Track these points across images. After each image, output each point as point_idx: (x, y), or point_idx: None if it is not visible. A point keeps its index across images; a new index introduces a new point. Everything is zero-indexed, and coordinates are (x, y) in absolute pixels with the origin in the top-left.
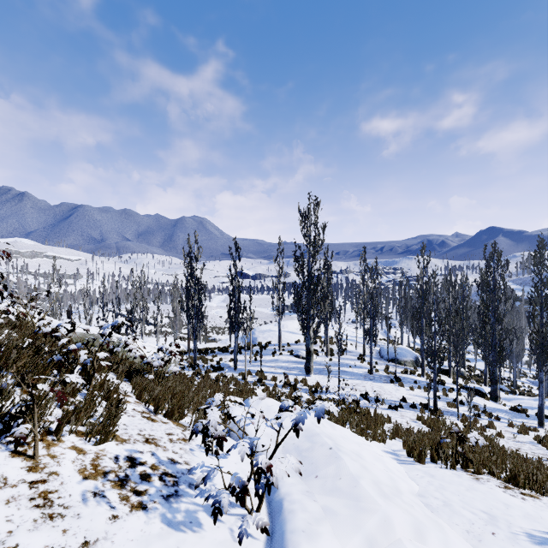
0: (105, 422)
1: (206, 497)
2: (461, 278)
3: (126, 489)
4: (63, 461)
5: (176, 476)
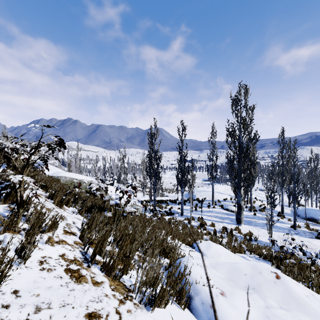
0: None
1: None
2: None
3: None
4: None
5: None
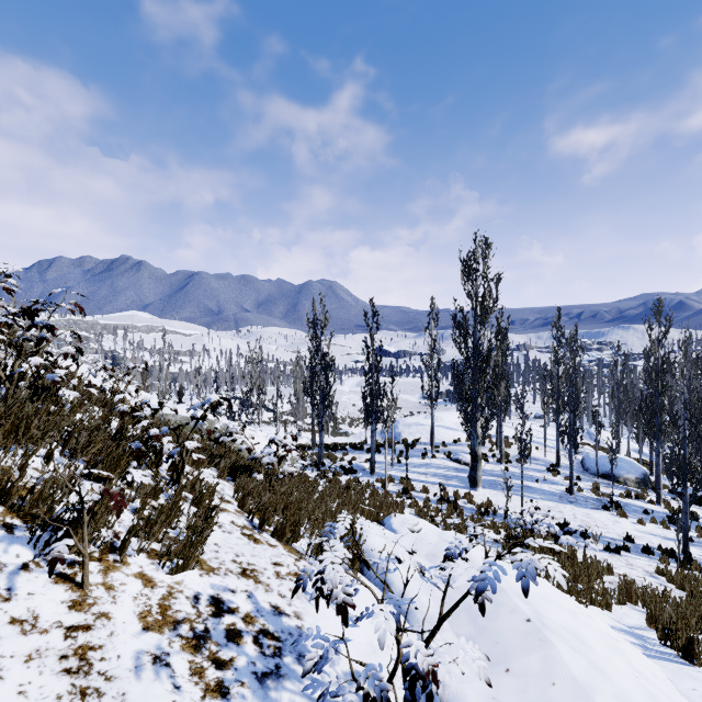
0: (187, 541)
1: (322, 692)
2: None
3: (202, 654)
4: (122, 595)
5: (280, 638)
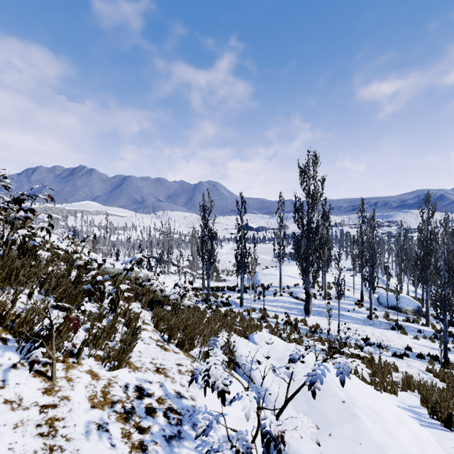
0: (120, 349)
1: (208, 449)
2: None
3: (129, 423)
4: (77, 385)
5: (181, 413)
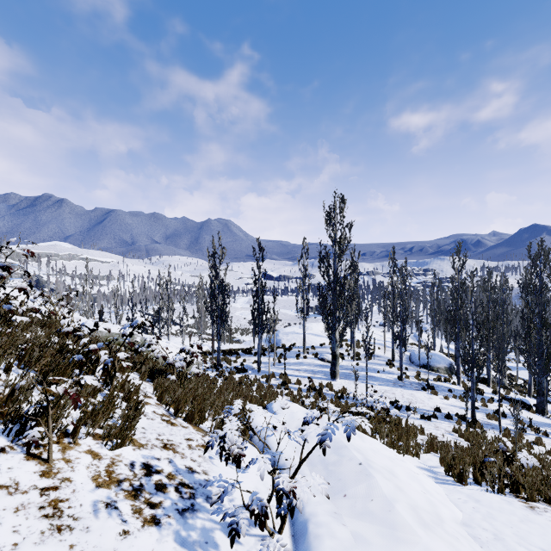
0: (123, 425)
1: (223, 515)
2: (500, 280)
3: (139, 500)
4: (78, 466)
5: (193, 487)
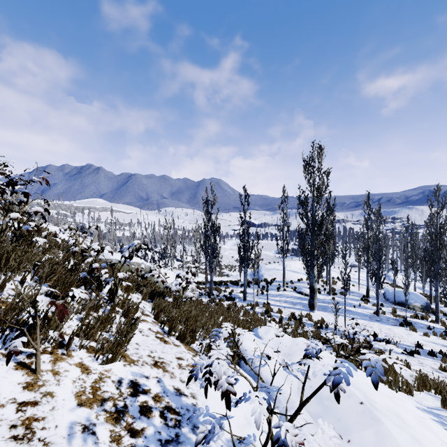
0: (115, 340)
1: None
2: None
3: (120, 425)
4: (64, 379)
5: (180, 413)
